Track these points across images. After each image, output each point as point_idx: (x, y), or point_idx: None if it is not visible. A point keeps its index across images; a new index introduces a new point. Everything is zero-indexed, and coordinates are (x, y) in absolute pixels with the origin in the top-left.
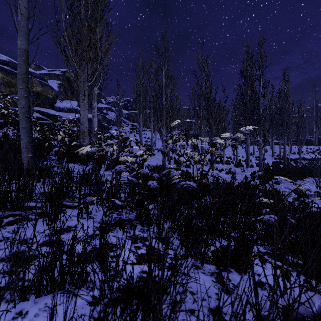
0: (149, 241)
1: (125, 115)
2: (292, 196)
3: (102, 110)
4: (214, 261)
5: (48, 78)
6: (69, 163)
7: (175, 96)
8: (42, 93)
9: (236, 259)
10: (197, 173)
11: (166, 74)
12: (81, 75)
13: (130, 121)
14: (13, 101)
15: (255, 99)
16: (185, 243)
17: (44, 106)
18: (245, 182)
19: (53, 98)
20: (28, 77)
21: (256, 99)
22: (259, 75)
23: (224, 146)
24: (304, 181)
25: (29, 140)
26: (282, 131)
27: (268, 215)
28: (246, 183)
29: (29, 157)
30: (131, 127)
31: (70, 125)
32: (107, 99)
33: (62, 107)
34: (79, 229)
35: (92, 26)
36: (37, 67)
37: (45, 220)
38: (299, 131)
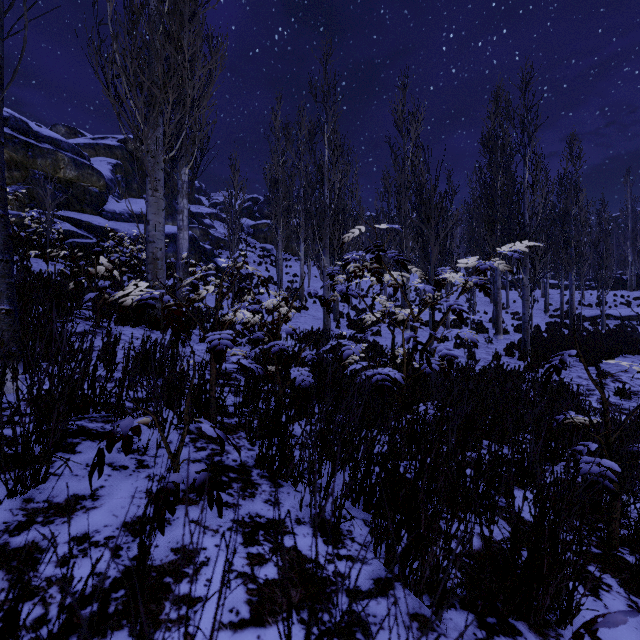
0: (289, 532)
1: (248, 229)
2: (595, 395)
3: (201, 219)
4: (468, 598)
5: (93, 153)
6: (124, 326)
7: (349, 190)
8: (77, 182)
9: (533, 595)
10: (404, 350)
11: (332, 141)
12: (149, 137)
13: (259, 241)
14: (18, 198)
15: (515, 193)
16: (387, 541)
17: (83, 209)
18: (496, 365)
19: (101, 193)
20: (2, 119)
21: (517, 194)
22: (522, 144)
23: (463, 288)
24: (616, 363)
25: (2, 271)
26: (567, 261)
27: (595, 460)
28: (497, 368)
29: (3, 311)
30: (260, 253)
31: (135, 247)
32: (212, 197)
33: (119, 212)
34: (102, 505)
35: (173, 31)
36: (70, 133)
37: (3, 483)
38: (601, 260)
